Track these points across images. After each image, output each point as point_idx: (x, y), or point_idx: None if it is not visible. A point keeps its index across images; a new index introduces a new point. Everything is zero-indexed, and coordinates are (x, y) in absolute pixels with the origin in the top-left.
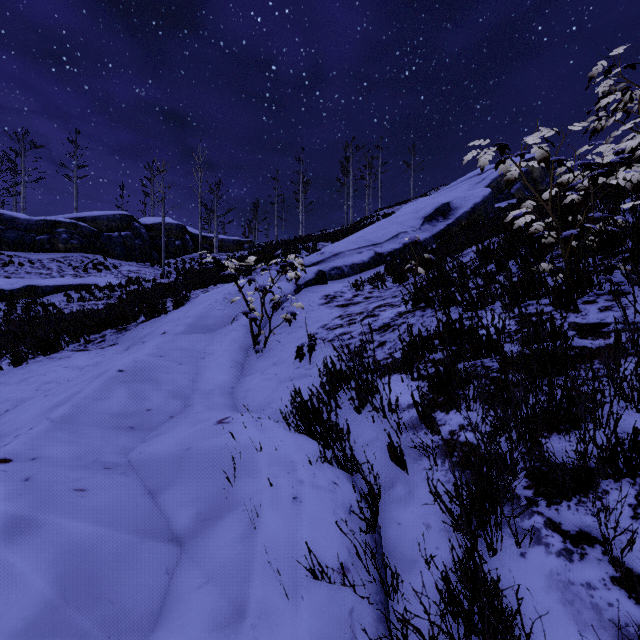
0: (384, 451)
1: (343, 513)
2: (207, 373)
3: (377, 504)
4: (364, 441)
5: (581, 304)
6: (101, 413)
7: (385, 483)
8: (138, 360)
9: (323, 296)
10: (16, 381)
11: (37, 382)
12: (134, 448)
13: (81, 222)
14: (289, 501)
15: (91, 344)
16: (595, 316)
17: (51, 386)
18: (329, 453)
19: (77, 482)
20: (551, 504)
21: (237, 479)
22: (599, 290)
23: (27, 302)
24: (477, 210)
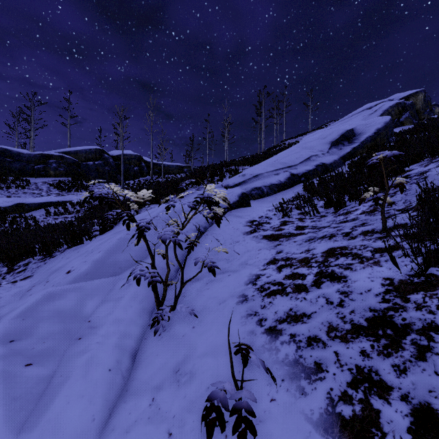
0: None
1: None
2: (55, 400)
3: None
4: None
5: None
6: None
7: None
8: None
9: (247, 222)
10: None
11: None
12: None
13: (67, 155)
14: None
15: (10, 274)
16: None
17: None
18: None
19: None
20: None
21: None
22: None
23: (14, 217)
24: (380, 134)
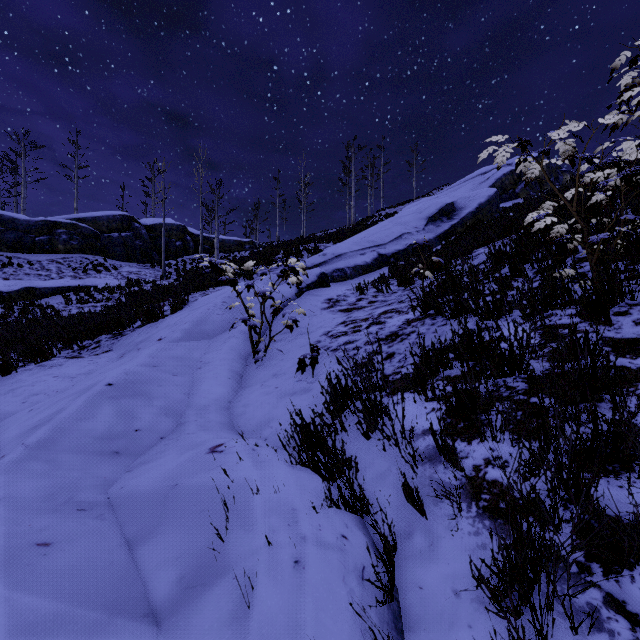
0: (398, 488)
1: (355, 580)
2: (203, 385)
3: (393, 560)
4: (375, 474)
5: (612, 315)
6: (84, 436)
7: (401, 530)
8: (129, 372)
9: (326, 300)
10: (3, 392)
11: (24, 393)
12: (116, 480)
13: (81, 223)
14: (290, 566)
15: (85, 350)
16: (631, 330)
17: (39, 398)
18: (336, 491)
19: (42, 533)
20: (609, 573)
21: (228, 531)
22: (631, 300)
23: (25, 304)
24: (482, 210)
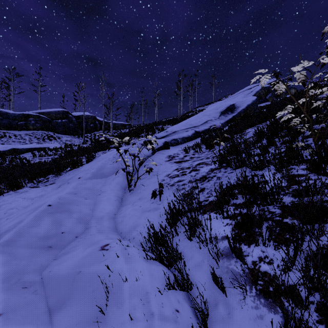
0: (208, 273)
1: None
2: (101, 205)
3: (206, 323)
4: (194, 263)
5: (327, 170)
6: (32, 237)
7: (211, 302)
8: (61, 197)
9: (167, 156)
10: None
11: (6, 208)
12: (48, 265)
13: (41, 115)
14: None
15: (40, 183)
16: None
17: (13, 211)
18: (172, 276)
19: None
20: None
21: (108, 307)
22: None
23: (12, 157)
24: (249, 108)
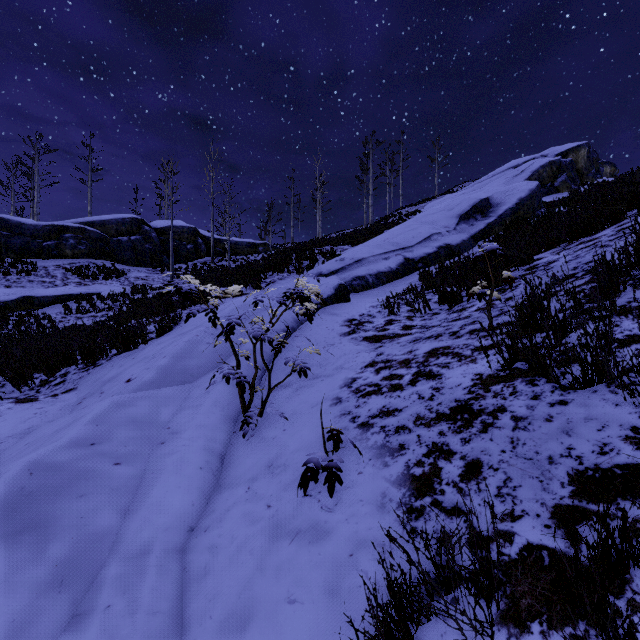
0: None
1: None
2: (154, 490)
3: None
4: None
5: None
6: None
7: None
8: (38, 467)
9: (345, 321)
10: None
11: None
12: None
13: (90, 227)
14: None
15: (46, 387)
16: None
17: None
18: None
19: None
20: None
21: None
22: None
23: (20, 315)
24: (523, 206)
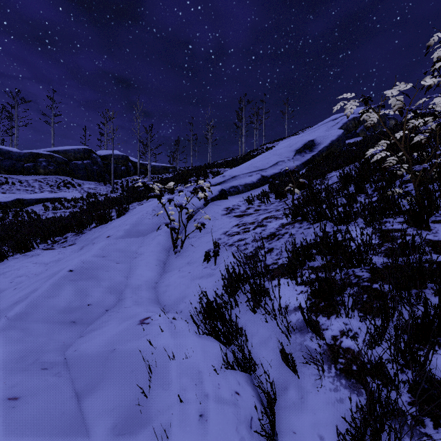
0: (277, 352)
1: (245, 429)
2: (137, 271)
3: (273, 409)
4: (259, 340)
5: (430, 223)
6: (50, 309)
7: (279, 385)
8: (85, 261)
9: (224, 208)
10: None
11: (12, 275)
12: (72, 344)
13: (56, 154)
14: (196, 419)
15: (56, 244)
16: None
17: (22, 279)
18: (231, 354)
19: (13, 389)
20: (438, 426)
21: (151, 389)
22: None
23: (16, 210)
24: (333, 145)
